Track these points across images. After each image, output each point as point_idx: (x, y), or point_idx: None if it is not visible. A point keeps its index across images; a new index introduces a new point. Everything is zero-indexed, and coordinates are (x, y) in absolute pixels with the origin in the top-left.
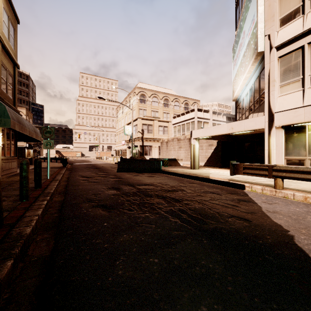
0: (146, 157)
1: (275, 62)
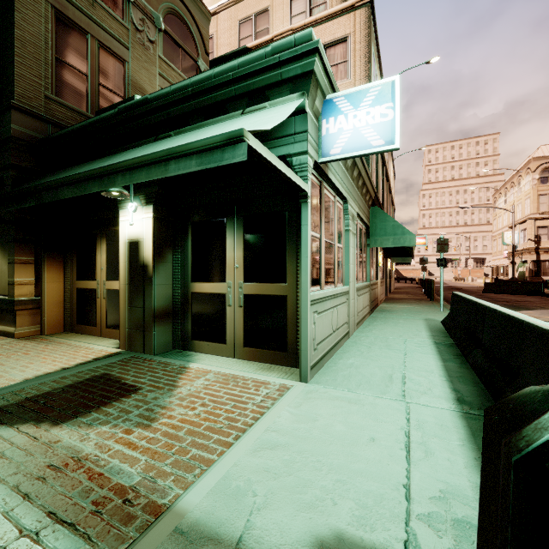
0: (545, 279)
1: None
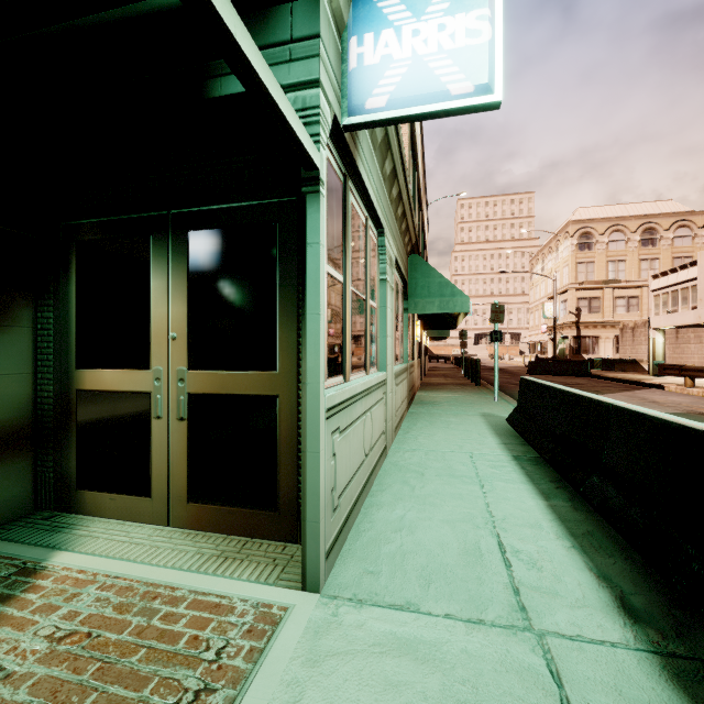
0: (586, 357)
1: None
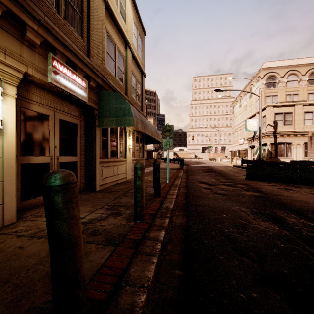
0: (281, 159)
1: None
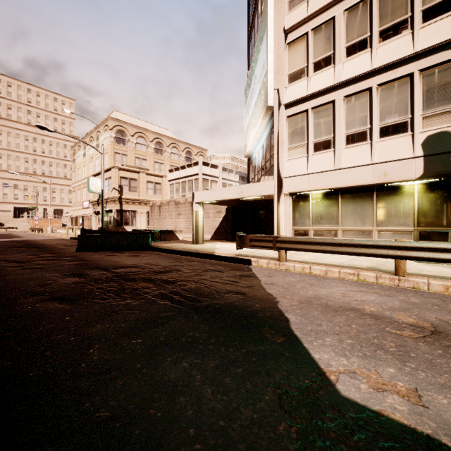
0: (127, 228)
1: (284, 122)
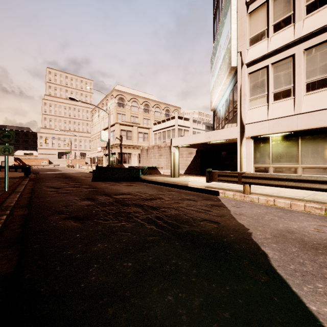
0: (125, 165)
1: (245, 78)
